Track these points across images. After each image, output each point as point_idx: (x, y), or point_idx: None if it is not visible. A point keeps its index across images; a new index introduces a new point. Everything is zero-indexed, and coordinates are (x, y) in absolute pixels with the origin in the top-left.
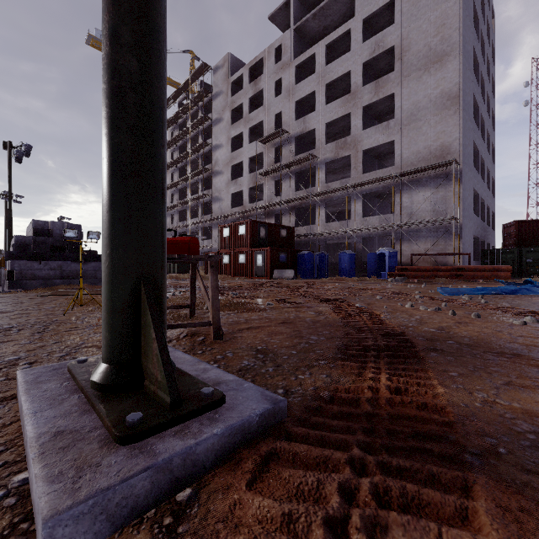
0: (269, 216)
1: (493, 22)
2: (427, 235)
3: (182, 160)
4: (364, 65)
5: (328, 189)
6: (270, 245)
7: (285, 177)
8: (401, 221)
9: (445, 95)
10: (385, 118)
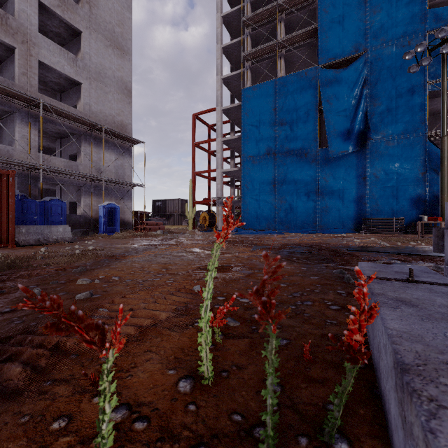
0: None
1: None
2: (112, 193)
3: None
4: None
5: None
6: None
7: None
8: (90, 173)
9: (124, 83)
10: None
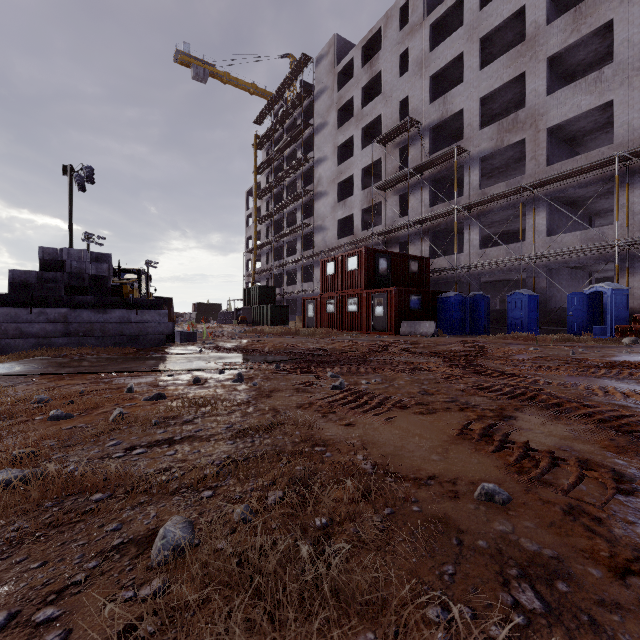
0: (390, 246)
1: None
2: None
3: (278, 184)
4: None
5: (486, 196)
6: (394, 285)
7: (415, 188)
8: (628, 236)
9: None
10: (584, 76)
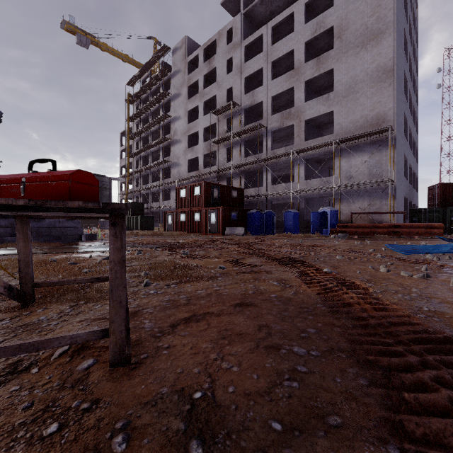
0: (221, 180)
1: (417, 11)
2: (364, 195)
3: (145, 131)
4: (306, 44)
5: (274, 155)
6: (223, 205)
7: (236, 144)
8: (340, 183)
9: (381, 69)
10: (324, 92)
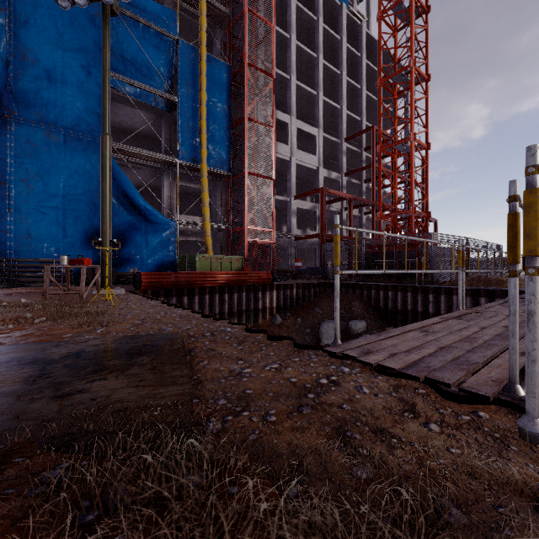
0: None
1: None
2: None
3: None
4: None
5: None
6: None
7: None
8: None
9: None
10: None
